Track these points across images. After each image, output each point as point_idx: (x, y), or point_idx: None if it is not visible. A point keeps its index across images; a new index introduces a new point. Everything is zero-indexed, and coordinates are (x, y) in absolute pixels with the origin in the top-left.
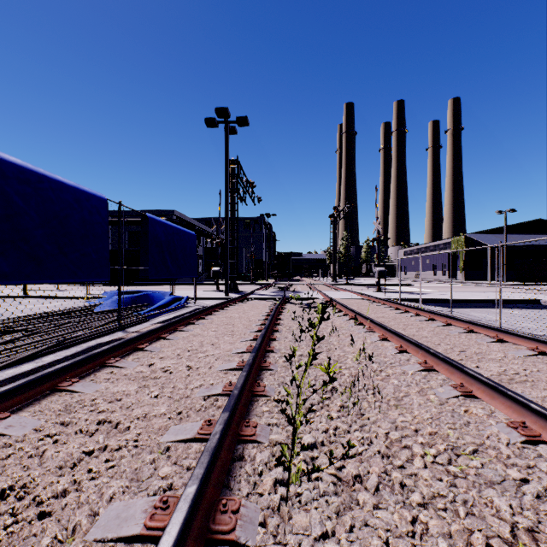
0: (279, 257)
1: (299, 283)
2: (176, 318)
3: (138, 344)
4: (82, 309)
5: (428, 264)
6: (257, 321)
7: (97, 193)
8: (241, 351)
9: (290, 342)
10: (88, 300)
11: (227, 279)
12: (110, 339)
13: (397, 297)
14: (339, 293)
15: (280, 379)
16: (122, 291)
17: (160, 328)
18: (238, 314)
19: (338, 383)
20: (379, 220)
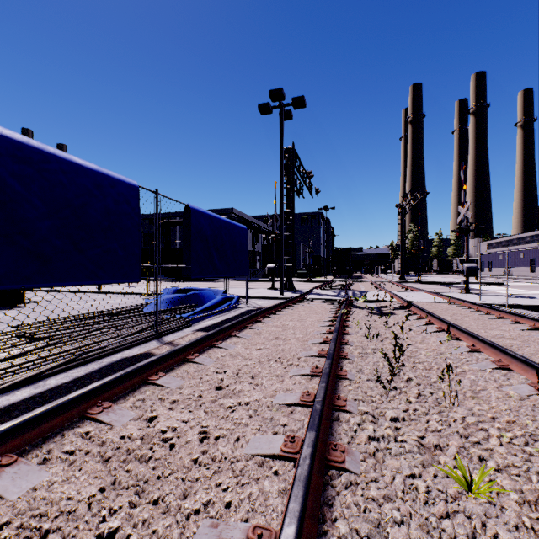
0: (338, 253)
1: (361, 280)
2: (220, 324)
3: (152, 371)
4: (132, 309)
5: (522, 259)
6: (316, 336)
7: (125, 179)
8: (291, 402)
9: (369, 383)
10: (148, 297)
11: (282, 276)
12: (138, 352)
13: (498, 301)
14: (414, 294)
15: (373, 518)
16: (177, 288)
17: (188, 346)
18: (291, 323)
19: (510, 537)
20: (467, 204)
